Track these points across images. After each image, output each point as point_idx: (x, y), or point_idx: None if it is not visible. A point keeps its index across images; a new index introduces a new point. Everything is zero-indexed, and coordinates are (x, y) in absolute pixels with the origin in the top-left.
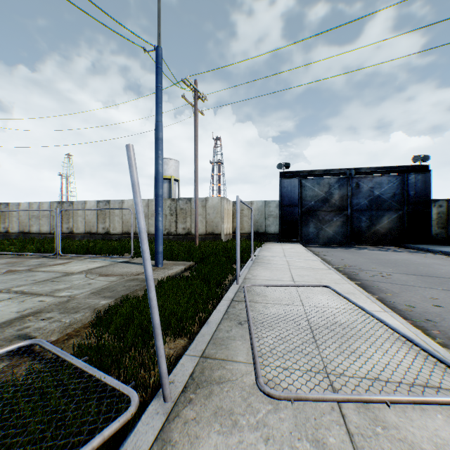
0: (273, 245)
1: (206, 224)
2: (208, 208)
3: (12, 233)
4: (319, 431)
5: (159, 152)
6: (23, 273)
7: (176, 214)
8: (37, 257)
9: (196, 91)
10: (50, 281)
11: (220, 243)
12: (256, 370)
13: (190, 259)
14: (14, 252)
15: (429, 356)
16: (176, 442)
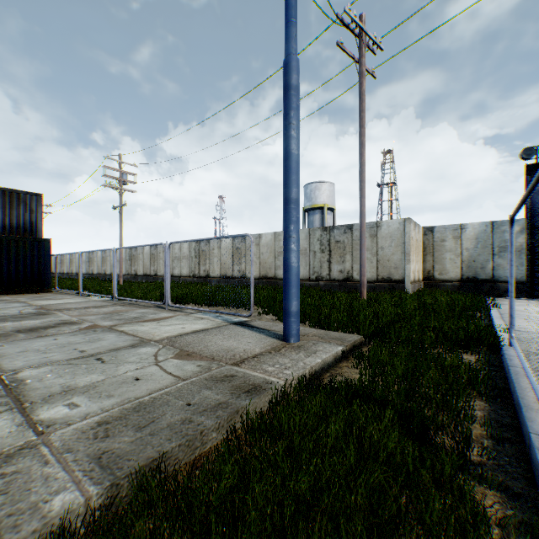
0: (520, 305)
1: (377, 264)
2: (381, 238)
3: (159, 275)
4: None
5: (290, 115)
6: (93, 334)
7: (329, 250)
8: (148, 306)
9: (362, 34)
10: (95, 358)
11: (406, 297)
12: None
13: (353, 325)
14: (139, 297)
15: None
16: None
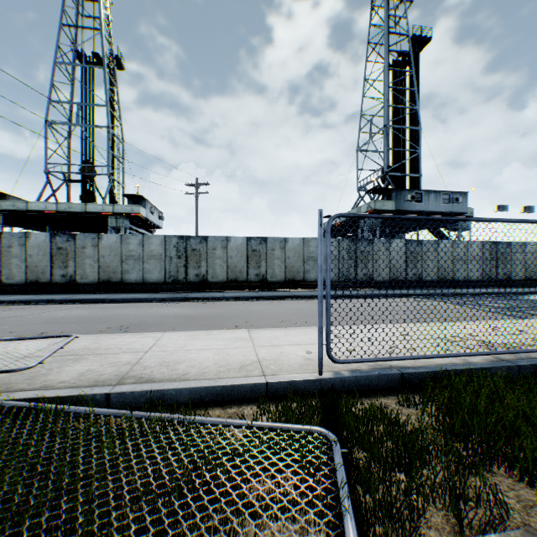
0: None
1: None
2: None
3: None
4: (66, 359)
5: None
6: None
7: None
8: None
9: None
10: None
11: None
12: (2, 370)
13: None
14: None
15: (37, 339)
16: (46, 384)
